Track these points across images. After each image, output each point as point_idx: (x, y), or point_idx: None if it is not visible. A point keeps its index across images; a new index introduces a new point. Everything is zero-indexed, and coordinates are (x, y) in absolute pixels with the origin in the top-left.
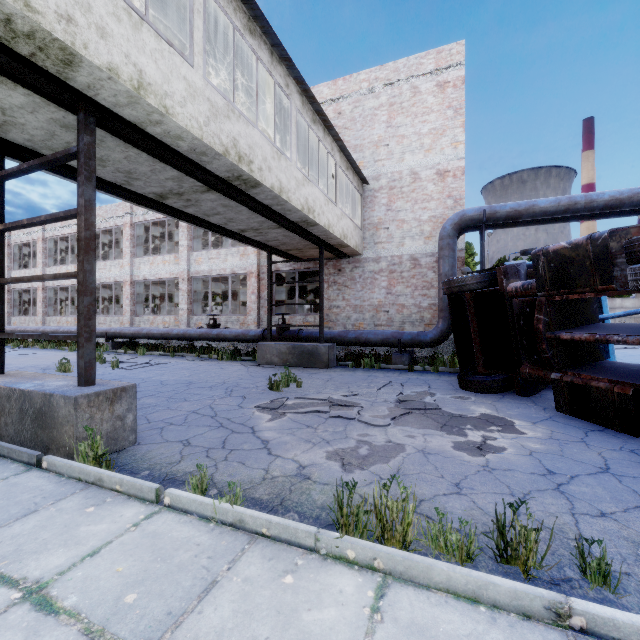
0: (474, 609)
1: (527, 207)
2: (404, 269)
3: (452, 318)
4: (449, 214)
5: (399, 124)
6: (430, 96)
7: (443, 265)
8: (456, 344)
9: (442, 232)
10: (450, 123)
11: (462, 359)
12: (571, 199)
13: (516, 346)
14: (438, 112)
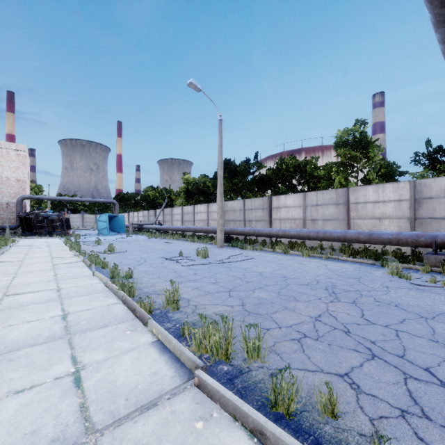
0: (16, 239)
1: (42, 197)
2: (4, 206)
3: (20, 222)
4: (21, 192)
5: (2, 161)
6: (14, 156)
7: (18, 208)
8: (21, 228)
9: (18, 200)
10: (21, 166)
11: (23, 231)
12: (52, 197)
13: (33, 227)
14: (17, 162)
